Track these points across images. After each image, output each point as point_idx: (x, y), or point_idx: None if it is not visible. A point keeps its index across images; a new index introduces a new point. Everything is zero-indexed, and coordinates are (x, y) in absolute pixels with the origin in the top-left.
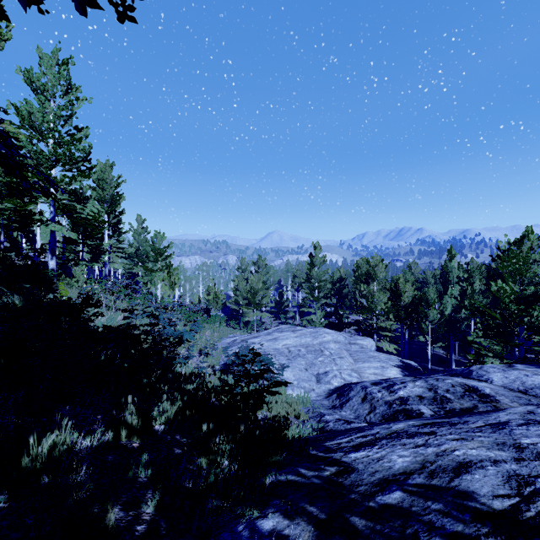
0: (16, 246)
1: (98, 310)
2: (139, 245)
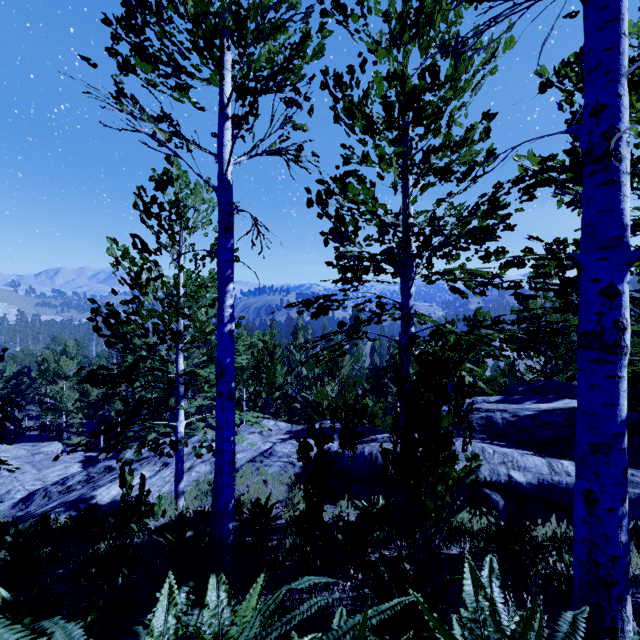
0: None
1: None
2: None
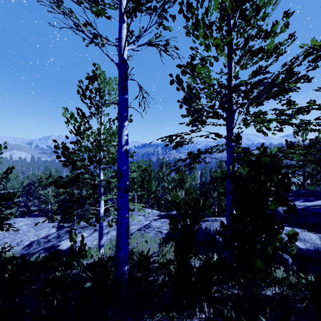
0: None
1: None
2: None
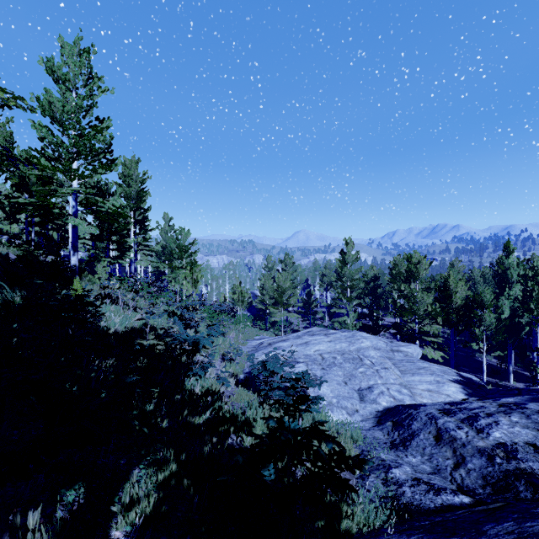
0: (51, 245)
1: (114, 308)
2: (166, 244)
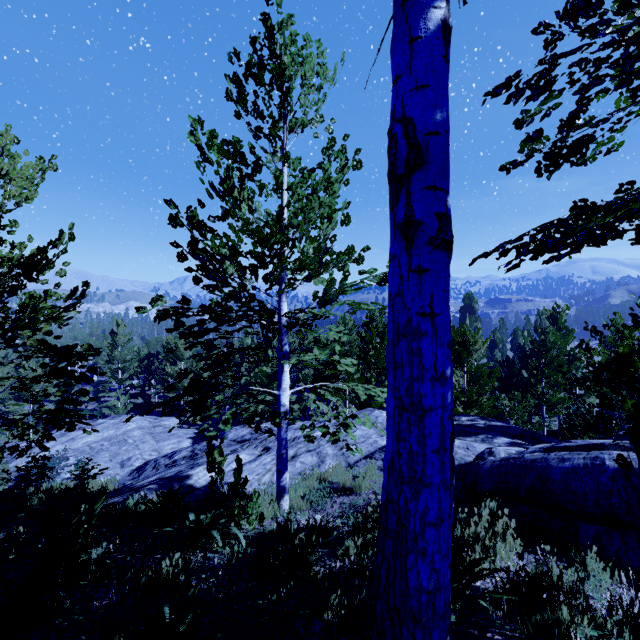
0: None
1: None
2: None
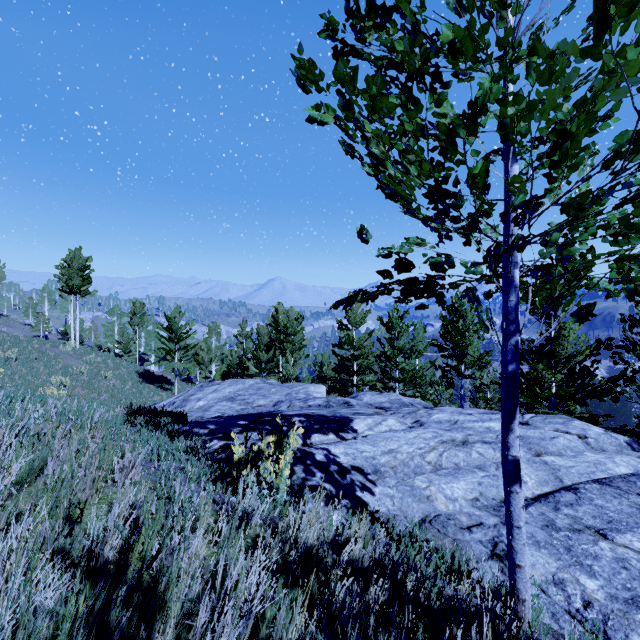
0: None
1: None
2: None
